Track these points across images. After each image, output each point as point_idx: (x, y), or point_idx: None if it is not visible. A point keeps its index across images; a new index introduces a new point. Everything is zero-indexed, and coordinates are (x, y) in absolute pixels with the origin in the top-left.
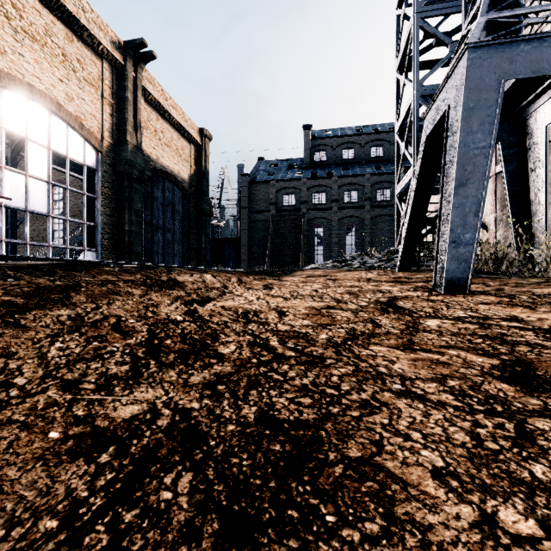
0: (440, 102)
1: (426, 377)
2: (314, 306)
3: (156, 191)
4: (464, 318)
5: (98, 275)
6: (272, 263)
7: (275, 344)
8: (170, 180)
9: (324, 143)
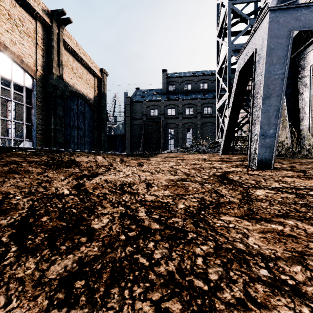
0: (249, 48)
1: (285, 256)
2: (172, 178)
3: (72, 105)
4: (281, 189)
5: (7, 157)
6: (144, 149)
7: (143, 216)
8: (82, 98)
9: (174, 80)
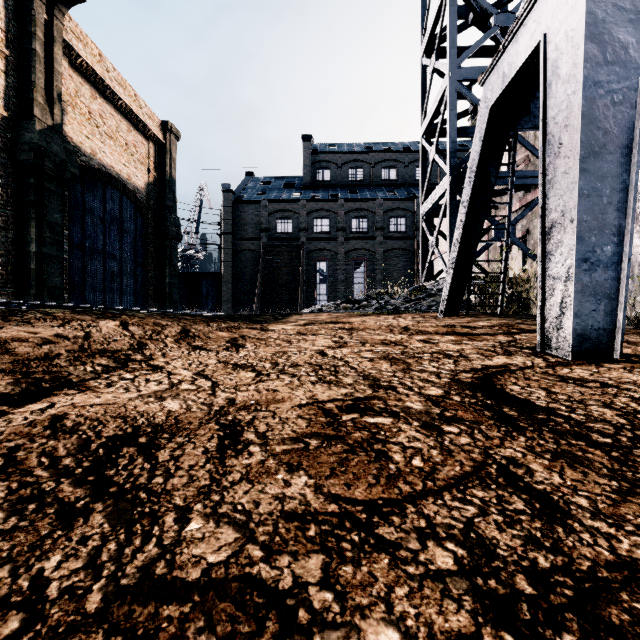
0: (519, 44)
1: None
2: (321, 399)
3: (91, 200)
4: None
5: None
6: (263, 304)
7: None
8: (116, 186)
9: (327, 159)
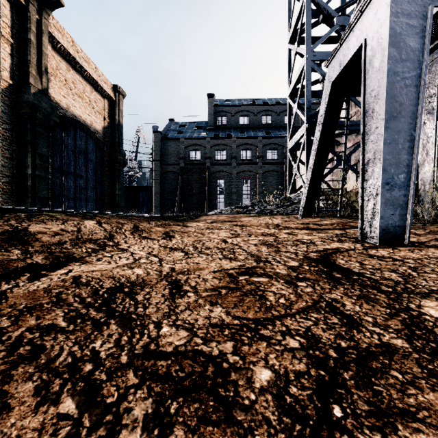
0: (349, 43)
1: None
2: (226, 268)
3: (66, 138)
4: None
5: None
6: (181, 208)
7: None
8: (82, 129)
9: (224, 110)
